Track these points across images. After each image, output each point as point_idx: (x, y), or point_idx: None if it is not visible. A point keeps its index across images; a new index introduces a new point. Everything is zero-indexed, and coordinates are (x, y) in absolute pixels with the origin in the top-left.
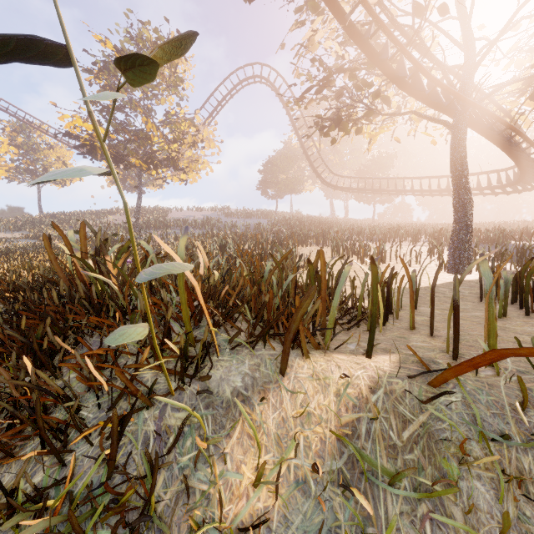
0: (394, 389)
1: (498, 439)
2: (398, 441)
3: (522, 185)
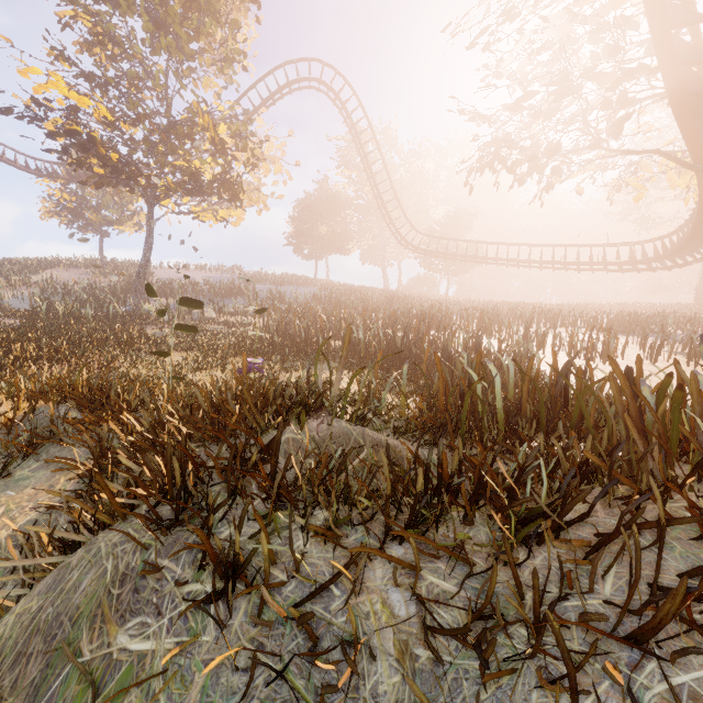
0: None
1: None
2: None
3: (663, 263)
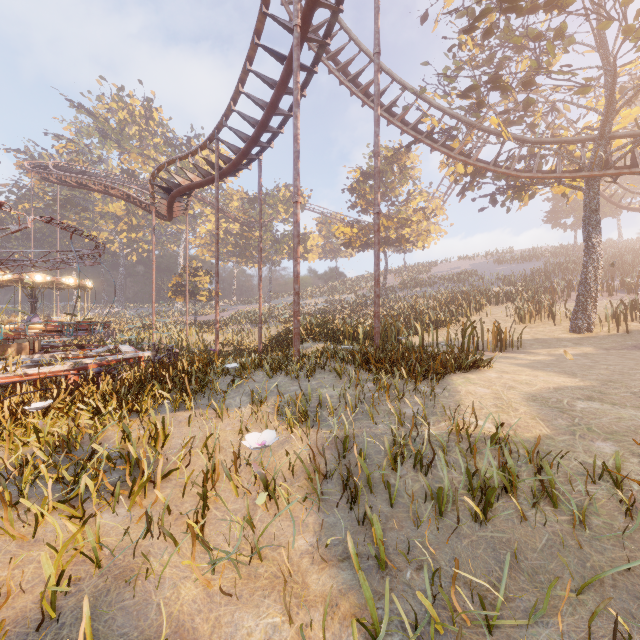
0: None
1: None
2: None
3: None
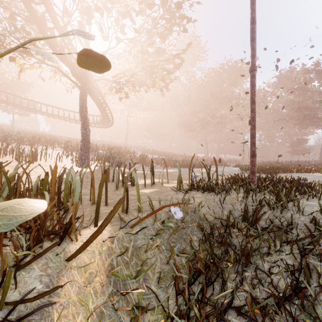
0: (119, 236)
1: (153, 237)
2: (128, 259)
3: (102, 125)
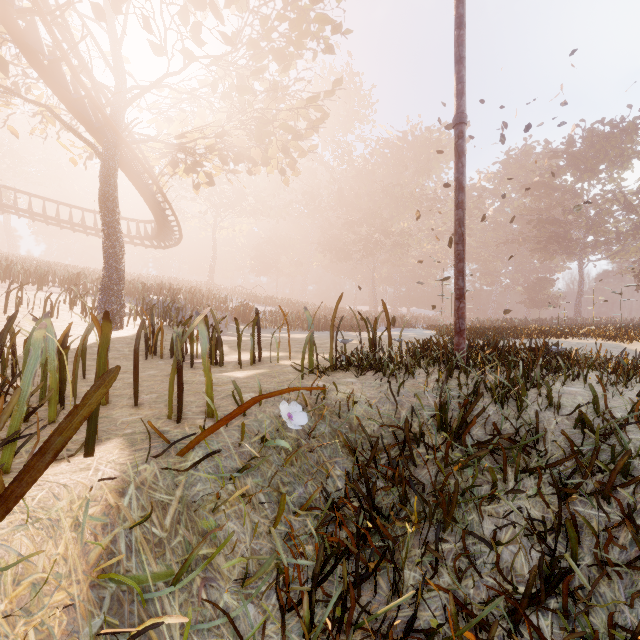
0: (145, 478)
1: (237, 475)
2: (163, 533)
3: (159, 242)
